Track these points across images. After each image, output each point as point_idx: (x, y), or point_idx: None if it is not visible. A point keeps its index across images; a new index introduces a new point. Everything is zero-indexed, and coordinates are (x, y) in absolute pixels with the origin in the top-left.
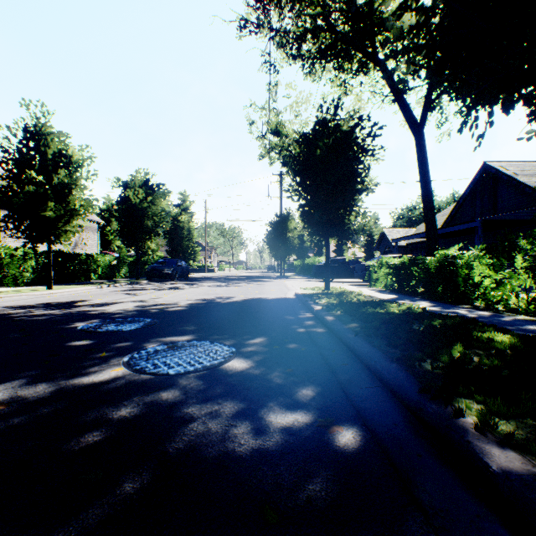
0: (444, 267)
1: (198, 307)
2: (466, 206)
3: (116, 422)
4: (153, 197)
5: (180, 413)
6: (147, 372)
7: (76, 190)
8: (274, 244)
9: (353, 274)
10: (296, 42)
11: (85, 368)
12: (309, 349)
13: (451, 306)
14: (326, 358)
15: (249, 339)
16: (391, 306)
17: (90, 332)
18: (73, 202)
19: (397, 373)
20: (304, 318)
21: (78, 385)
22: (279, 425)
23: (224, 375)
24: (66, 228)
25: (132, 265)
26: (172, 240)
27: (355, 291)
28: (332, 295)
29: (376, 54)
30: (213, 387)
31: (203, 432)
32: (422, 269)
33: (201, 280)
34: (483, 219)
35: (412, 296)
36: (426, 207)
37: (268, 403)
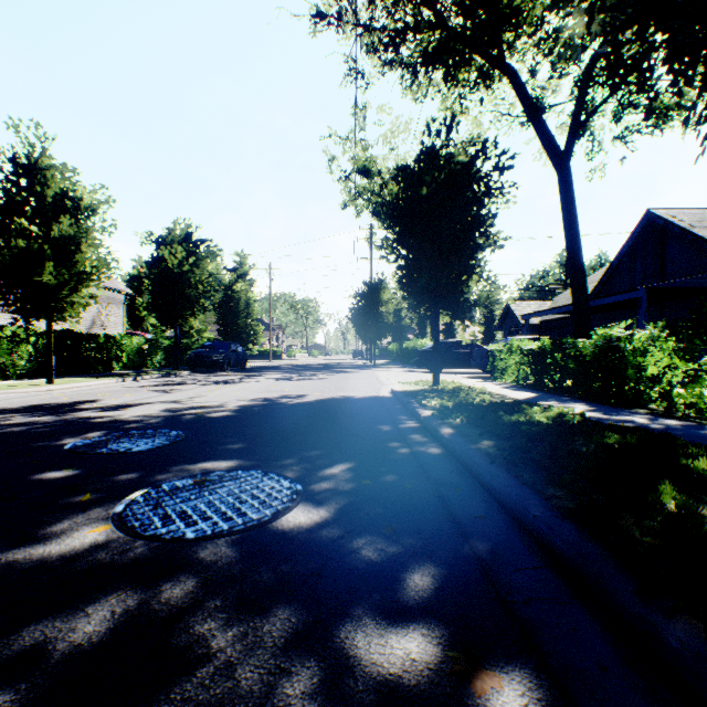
0: (605, 354)
1: (253, 412)
2: (621, 270)
3: (56, 663)
4: (197, 257)
5: (186, 636)
6: (149, 534)
7: (87, 246)
8: (361, 321)
9: (470, 362)
10: (393, 40)
11: (47, 527)
12: (419, 486)
13: (619, 410)
14: (447, 503)
15: (325, 467)
16: (534, 410)
17: (82, 453)
18: (81, 262)
19: (581, 545)
20: (407, 430)
21: (19, 565)
22: (375, 672)
23: (278, 541)
24: (72, 298)
25: (170, 349)
26: (224, 317)
27: (476, 387)
28: (445, 393)
29: (503, 58)
30: (256, 568)
31: (223, 693)
32: (571, 356)
33: (263, 370)
34: (649, 286)
35: (557, 395)
36: (574, 269)
37: (353, 608)
